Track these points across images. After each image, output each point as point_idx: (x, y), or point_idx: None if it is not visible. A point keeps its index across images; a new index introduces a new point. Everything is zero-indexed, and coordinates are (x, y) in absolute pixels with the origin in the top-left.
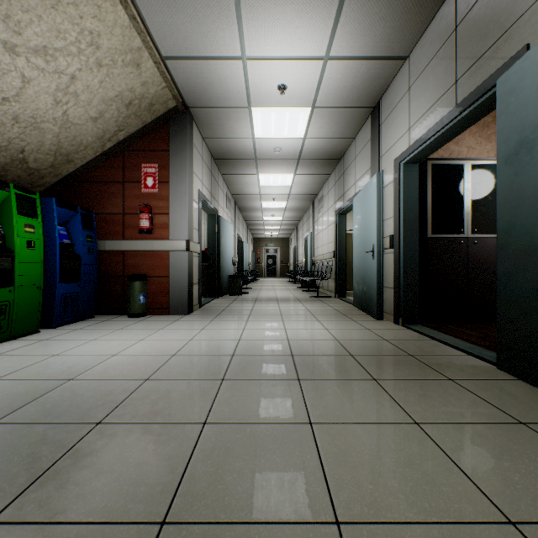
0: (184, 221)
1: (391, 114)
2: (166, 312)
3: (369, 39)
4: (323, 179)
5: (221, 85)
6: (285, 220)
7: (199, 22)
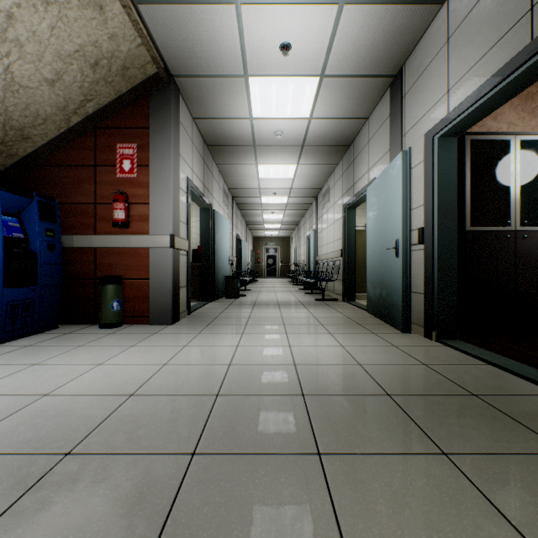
0: (167, 212)
1: (419, 79)
2: (146, 321)
3: None
4: (328, 170)
5: (210, 43)
6: (286, 218)
7: None
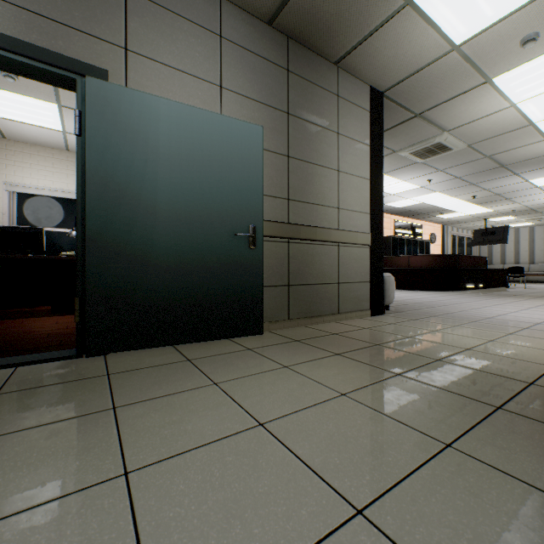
0: None
1: None
2: None
3: None
4: None
5: None
6: None
7: None
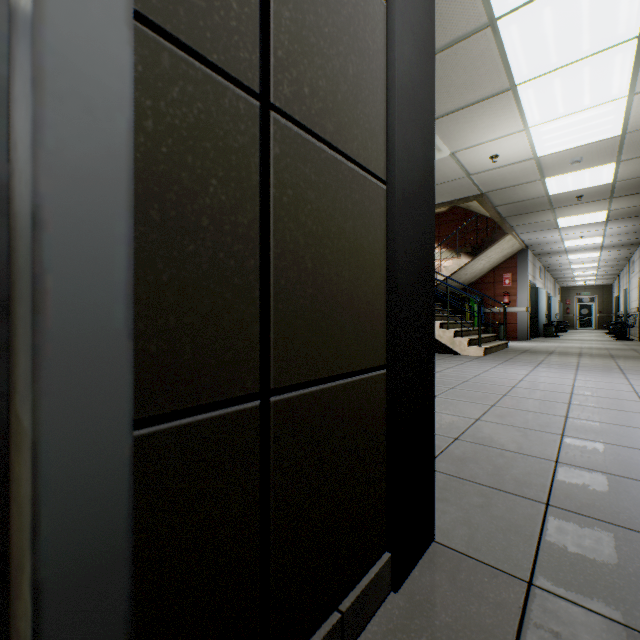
0: (524, 298)
1: None
2: (514, 339)
3: (626, 224)
4: (630, 251)
5: (547, 240)
6: (600, 272)
7: (541, 234)
